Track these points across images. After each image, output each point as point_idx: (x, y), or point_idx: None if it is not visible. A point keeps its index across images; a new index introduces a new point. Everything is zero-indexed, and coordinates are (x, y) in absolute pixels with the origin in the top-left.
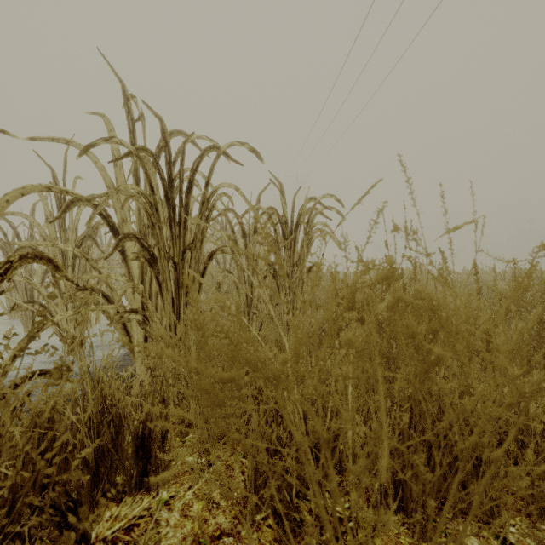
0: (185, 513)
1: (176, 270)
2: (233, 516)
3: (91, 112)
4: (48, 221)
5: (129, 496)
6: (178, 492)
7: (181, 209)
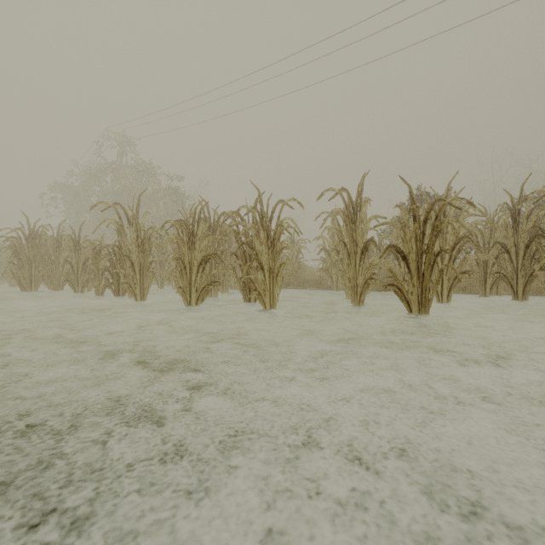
0: None
1: None
2: None
3: None
4: None
5: None
6: None
7: None
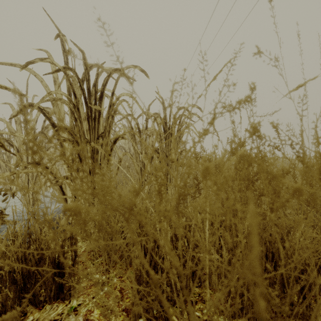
0: (87, 317)
1: (92, 150)
2: (122, 320)
3: (38, 49)
4: (16, 123)
5: (49, 304)
6: (84, 301)
7: (96, 111)
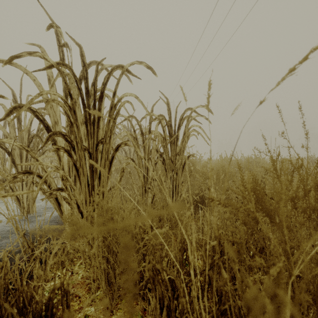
0: None
1: (91, 158)
2: None
3: (30, 43)
4: (9, 125)
5: None
6: None
7: None
